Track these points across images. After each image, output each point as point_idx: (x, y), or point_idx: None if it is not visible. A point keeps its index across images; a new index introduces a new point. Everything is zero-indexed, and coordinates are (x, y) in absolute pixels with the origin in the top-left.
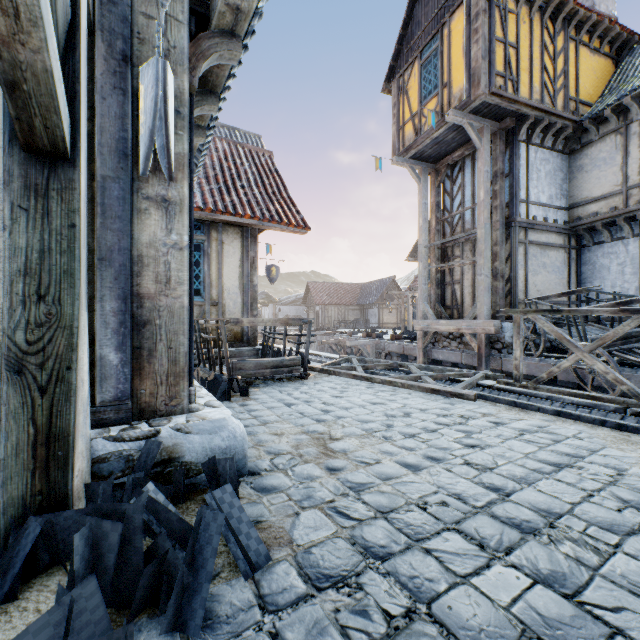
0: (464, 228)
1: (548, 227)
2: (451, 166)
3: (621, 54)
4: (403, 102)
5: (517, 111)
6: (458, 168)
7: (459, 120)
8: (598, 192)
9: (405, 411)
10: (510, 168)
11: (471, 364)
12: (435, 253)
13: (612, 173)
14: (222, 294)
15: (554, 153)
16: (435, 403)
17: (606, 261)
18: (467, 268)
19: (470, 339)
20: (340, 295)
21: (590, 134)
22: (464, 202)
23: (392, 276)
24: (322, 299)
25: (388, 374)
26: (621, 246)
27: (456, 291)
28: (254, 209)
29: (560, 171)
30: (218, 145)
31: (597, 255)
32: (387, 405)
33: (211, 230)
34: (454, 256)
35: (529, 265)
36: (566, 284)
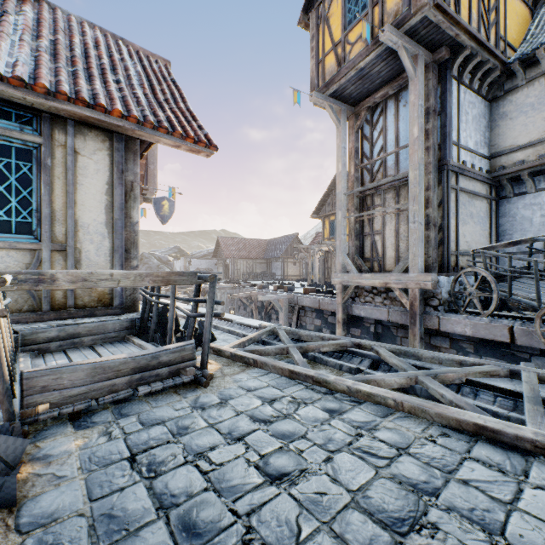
0: (386, 175)
1: (475, 175)
2: (371, 109)
3: (536, 6)
4: (323, 32)
5: (455, 38)
6: (379, 111)
7: (394, 41)
8: (525, 139)
9: None
10: (442, 106)
11: (400, 322)
12: (354, 202)
13: (541, 118)
14: (75, 233)
15: (479, 98)
16: None
17: (528, 212)
18: (390, 217)
19: (400, 294)
20: (248, 250)
21: (515, 79)
22: (386, 147)
23: (295, 233)
24: (232, 253)
25: (346, 365)
26: None
27: (377, 242)
28: (130, 106)
29: (483, 118)
30: (86, 29)
31: (518, 206)
32: (444, 541)
33: (53, 129)
34: (374, 205)
35: (459, 214)
36: (488, 236)
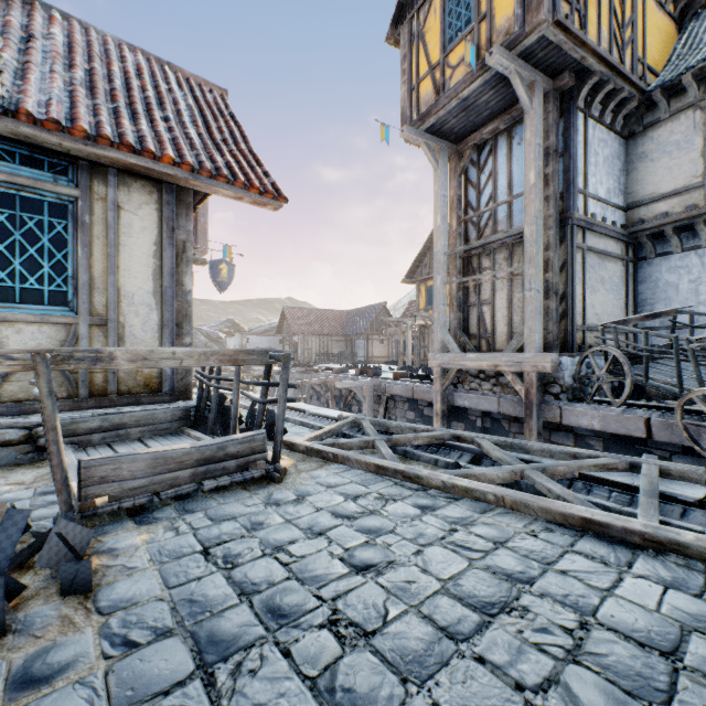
0: (496, 230)
1: (607, 230)
2: (478, 148)
3: (684, 19)
4: (417, 51)
5: (581, 61)
6: (488, 150)
7: (505, 65)
8: (669, 186)
9: (628, 674)
10: (566, 145)
11: (513, 414)
12: (456, 264)
13: (689, 161)
14: (117, 304)
15: (612, 134)
16: (646, 588)
17: (673, 277)
18: (501, 283)
19: (513, 380)
20: (322, 324)
21: (657, 111)
22: (496, 195)
23: (383, 302)
24: (301, 328)
25: (443, 459)
26: (695, 258)
27: (485, 314)
28: (183, 151)
29: (618, 159)
30: (126, 53)
31: (661, 270)
32: (533, 620)
33: (92, 179)
34: (482, 268)
35: (587, 279)
36: (624, 307)
